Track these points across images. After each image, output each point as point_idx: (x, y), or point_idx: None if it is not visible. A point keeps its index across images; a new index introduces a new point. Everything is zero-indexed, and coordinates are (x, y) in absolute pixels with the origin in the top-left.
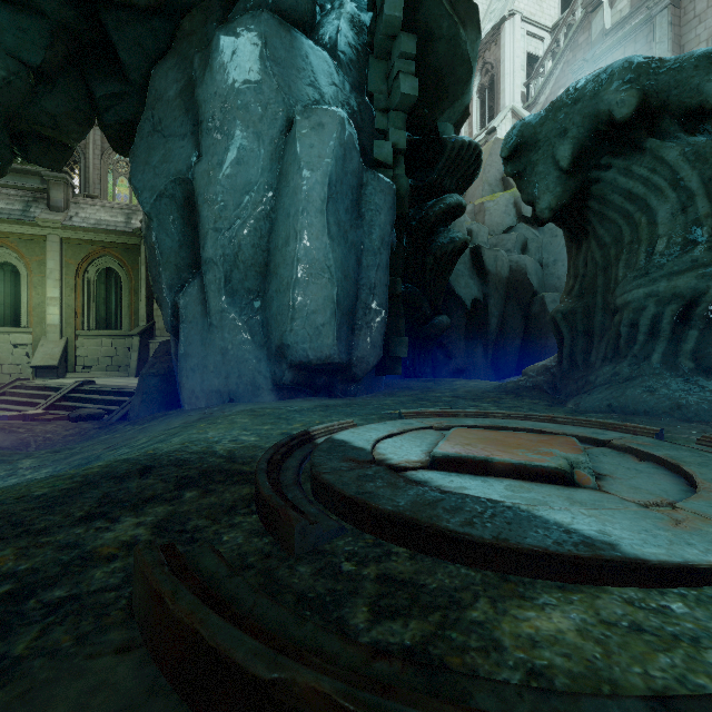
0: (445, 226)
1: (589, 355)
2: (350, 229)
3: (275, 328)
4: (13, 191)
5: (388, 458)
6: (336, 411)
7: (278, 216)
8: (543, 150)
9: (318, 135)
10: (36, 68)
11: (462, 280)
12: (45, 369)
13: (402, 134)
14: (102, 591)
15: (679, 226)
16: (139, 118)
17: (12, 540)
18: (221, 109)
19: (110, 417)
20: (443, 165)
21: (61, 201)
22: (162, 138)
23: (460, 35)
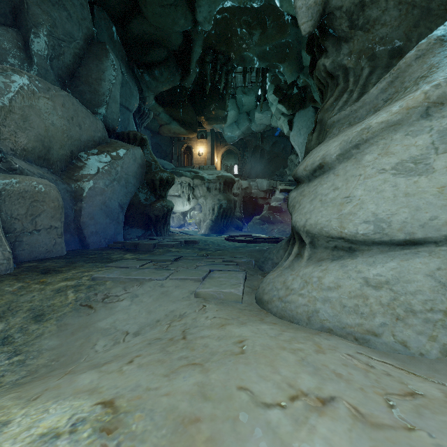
0: None
1: None
2: None
3: None
4: None
5: None
6: None
7: None
8: None
9: None
10: None
11: None
12: None
13: None
14: None
15: None
16: None
17: None
18: None
19: None
20: None
21: None
22: None
23: None
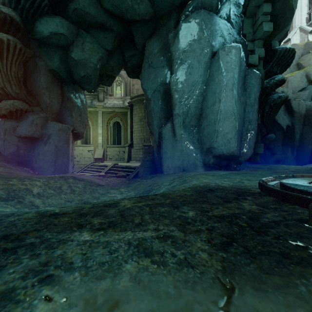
0: (274, 91)
1: None
2: (241, 96)
3: (206, 141)
4: (87, 96)
5: None
6: (243, 175)
7: (208, 94)
8: None
9: (230, 57)
10: (109, 50)
11: (280, 116)
12: (98, 159)
13: (262, 50)
14: (283, 221)
15: None
16: (139, 62)
17: (214, 205)
18: (182, 53)
19: (129, 177)
20: (274, 61)
21: (102, 98)
22: (154, 69)
23: None
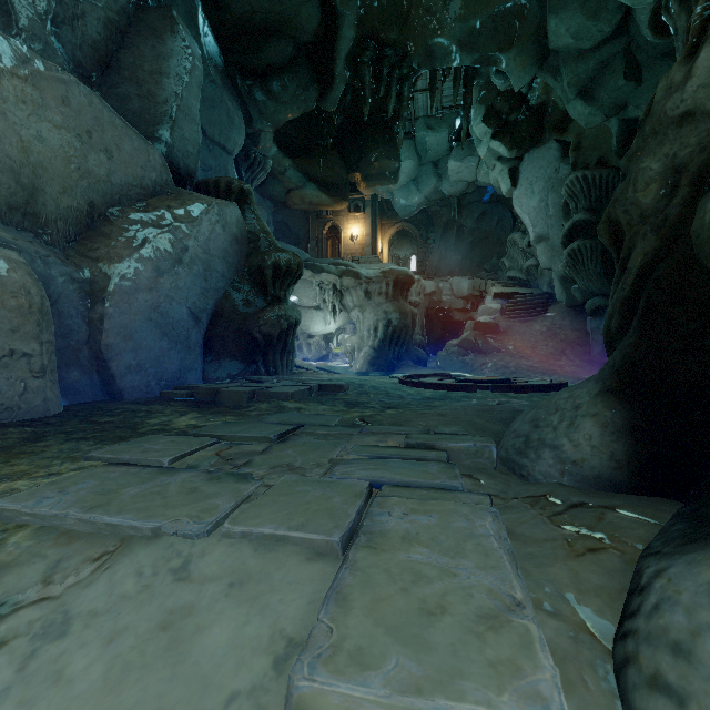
0: None
1: None
2: None
3: None
4: None
5: None
6: None
7: None
8: None
9: None
10: None
11: None
12: None
13: None
14: None
15: None
16: None
17: None
18: None
19: None
20: None
21: None
22: None
23: None
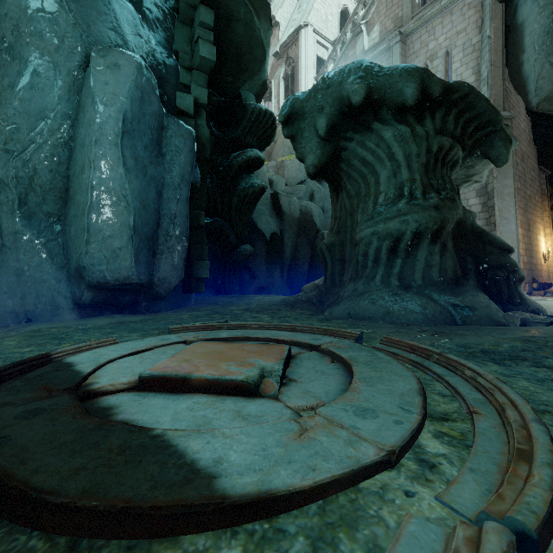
0: (248, 174)
1: (343, 276)
2: (150, 165)
3: (73, 251)
4: None
5: (96, 382)
6: (126, 327)
7: (76, 145)
8: (308, 120)
9: (114, 74)
10: None
11: (263, 218)
12: None
13: (203, 90)
14: None
15: (392, 186)
16: None
17: None
18: (13, 32)
19: None
20: (245, 125)
21: None
22: None
23: (254, 22)
